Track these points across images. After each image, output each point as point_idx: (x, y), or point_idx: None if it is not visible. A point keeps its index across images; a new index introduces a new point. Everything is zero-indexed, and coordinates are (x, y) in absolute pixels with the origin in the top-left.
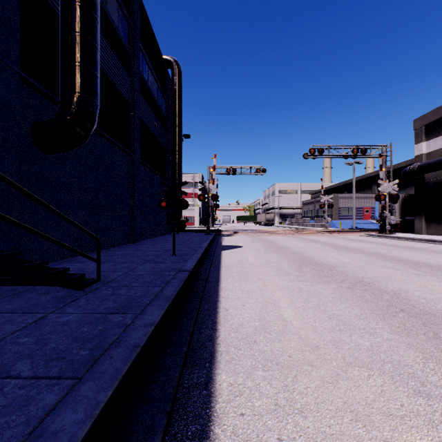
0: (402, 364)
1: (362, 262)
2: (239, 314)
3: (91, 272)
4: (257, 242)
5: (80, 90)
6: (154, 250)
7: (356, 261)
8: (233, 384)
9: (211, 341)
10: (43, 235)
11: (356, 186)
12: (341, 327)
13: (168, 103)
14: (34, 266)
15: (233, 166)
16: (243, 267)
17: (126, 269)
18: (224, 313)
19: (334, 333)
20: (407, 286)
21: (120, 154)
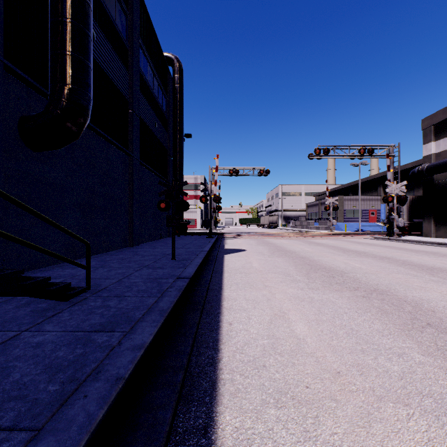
0: (446, 399)
1: (374, 267)
2: (244, 329)
3: (82, 279)
4: (261, 246)
5: (71, 81)
6: (153, 254)
7: (367, 266)
8: (240, 428)
9: (212, 365)
10: (18, 240)
11: (361, 188)
12: (363, 346)
13: (169, 101)
14: (5, 276)
15: (236, 167)
16: (247, 273)
17: (120, 276)
18: (228, 328)
19: (356, 355)
20: (428, 295)
21: (118, 153)
